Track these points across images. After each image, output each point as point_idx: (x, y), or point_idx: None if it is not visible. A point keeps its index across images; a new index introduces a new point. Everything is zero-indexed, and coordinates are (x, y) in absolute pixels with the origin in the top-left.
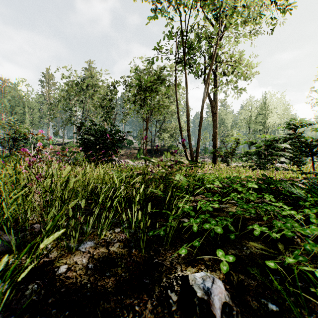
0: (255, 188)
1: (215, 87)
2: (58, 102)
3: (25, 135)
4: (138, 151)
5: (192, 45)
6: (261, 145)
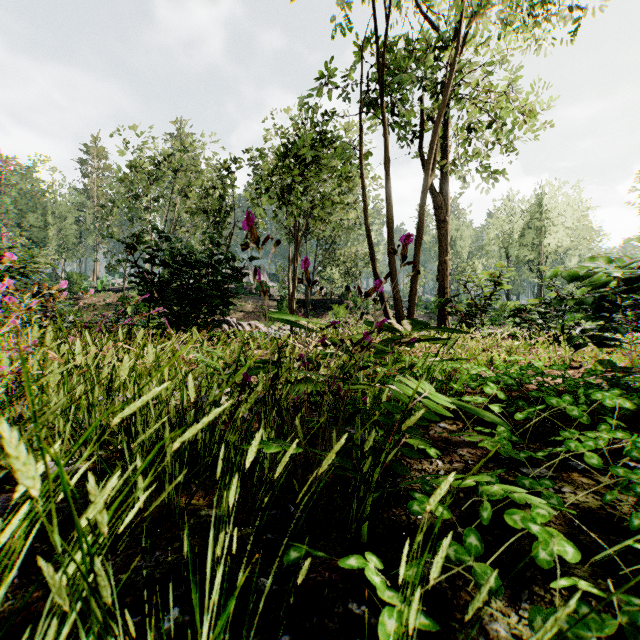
0: (595, 401)
1: (443, 165)
2: (112, 203)
3: (26, 267)
4: (279, 305)
5: (395, 65)
6: (610, 280)
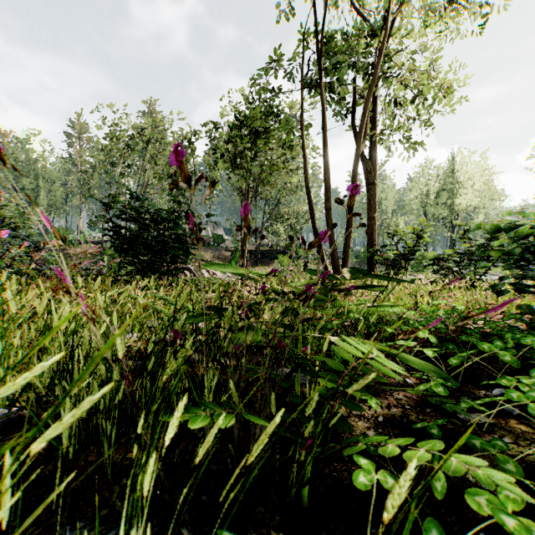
0: (518, 343)
1: (372, 135)
2: (93, 169)
3: (15, 223)
4: (233, 254)
5: (331, 49)
6: (532, 232)
